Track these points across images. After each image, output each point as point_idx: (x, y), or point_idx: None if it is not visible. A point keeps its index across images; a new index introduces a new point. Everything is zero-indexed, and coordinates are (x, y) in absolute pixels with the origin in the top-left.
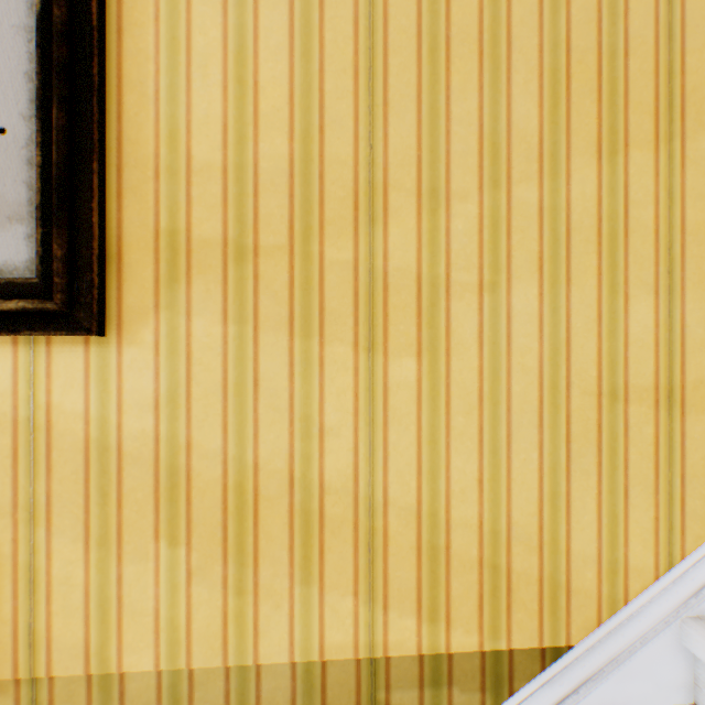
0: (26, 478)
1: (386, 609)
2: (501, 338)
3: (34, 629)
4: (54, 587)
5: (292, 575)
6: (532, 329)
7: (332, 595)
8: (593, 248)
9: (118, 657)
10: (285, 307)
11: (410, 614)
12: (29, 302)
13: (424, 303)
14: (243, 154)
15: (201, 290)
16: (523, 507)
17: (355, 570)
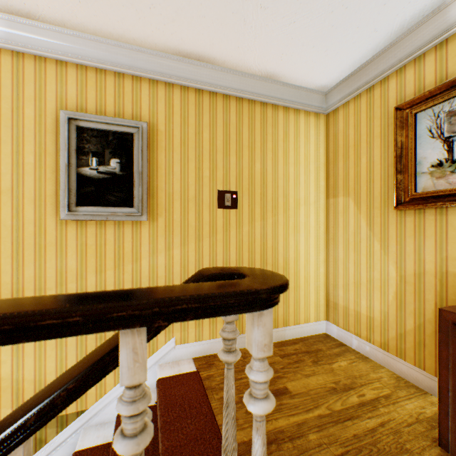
0: None
1: None
2: None
3: None
4: None
5: None
6: None
7: (4, 409)
8: None
9: None
10: None
11: None
12: None
13: None
14: None
15: None
16: None
17: (13, 400)
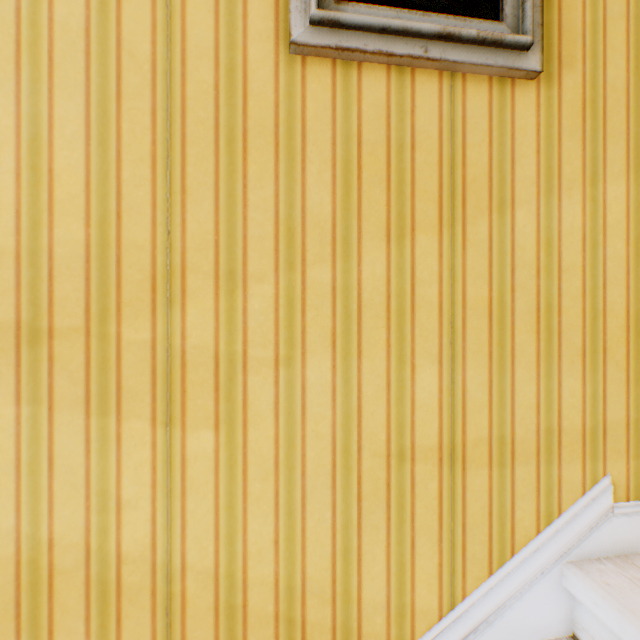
0: None
1: None
2: (297, 408)
3: None
4: None
5: None
6: (326, 399)
7: None
8: (383, 323)
9: None
10: (82, 387)
11: None
12: None
13: (222, 378)
14: (38, 239)
15: None
16: (318, 562)
17: (153, 633)
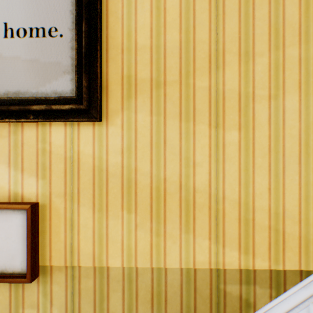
0: (70, 182)
1: (223, 247)
2: (280, 121)
3: (73, 245)
4: (80, 228)
5: (180, 229)
6: (295, 117)
7: (198, 239)
8: None
9: (106, 259)
10: (177, 108)
11: (235, 249)
12: (73, 105)
13: (242, 105)
14: (159, 40)
15: (140, 101)
16: (291, 202)
17: (209, 228)
